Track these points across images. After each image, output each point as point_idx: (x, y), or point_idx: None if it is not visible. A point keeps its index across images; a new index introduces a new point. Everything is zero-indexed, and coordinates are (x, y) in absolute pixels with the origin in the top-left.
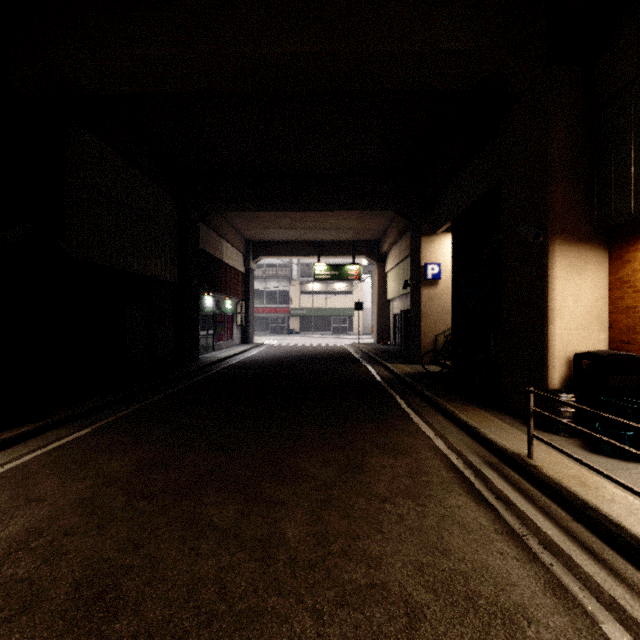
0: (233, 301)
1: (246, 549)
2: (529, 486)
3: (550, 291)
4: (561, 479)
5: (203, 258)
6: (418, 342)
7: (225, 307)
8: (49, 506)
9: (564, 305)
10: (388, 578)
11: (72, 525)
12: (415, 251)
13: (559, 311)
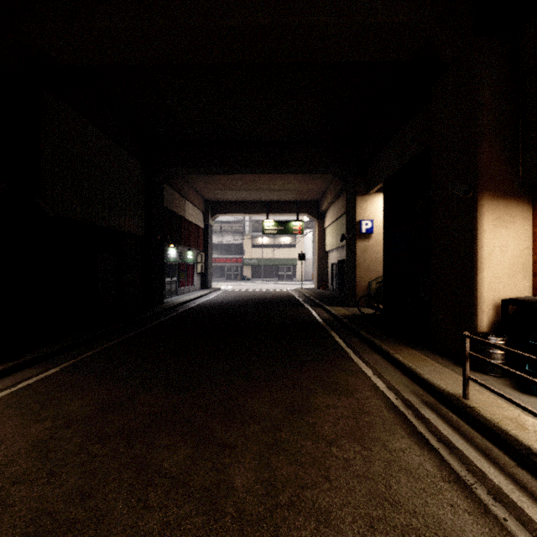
0: (194, 252)
1: (194, 500)
2: (468, 428)
3: (479, 242)
4: (499, 421)
5: (167, 215)
6: (354, 288)
7: (187, 257)
8: (5, 450)
9: (492, 255)
10: (339, 536)
11: (24, 471)
12: (351, 209)
13: (487, 261)
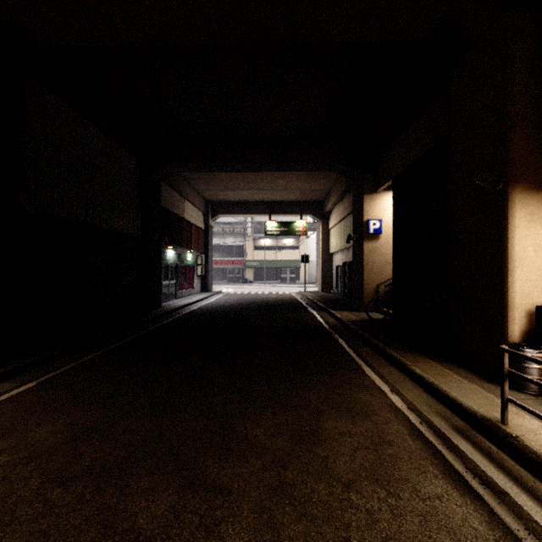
0: (194, 254)
1: None
2: (514, 463)
3: (510, 241)
4: None
5: (165, 215)
6: (361, 291)
7: (186, 259)
8: None
9: (524, 255)
10: None
11: None
12: (358, 208)
13: (519, 261)
